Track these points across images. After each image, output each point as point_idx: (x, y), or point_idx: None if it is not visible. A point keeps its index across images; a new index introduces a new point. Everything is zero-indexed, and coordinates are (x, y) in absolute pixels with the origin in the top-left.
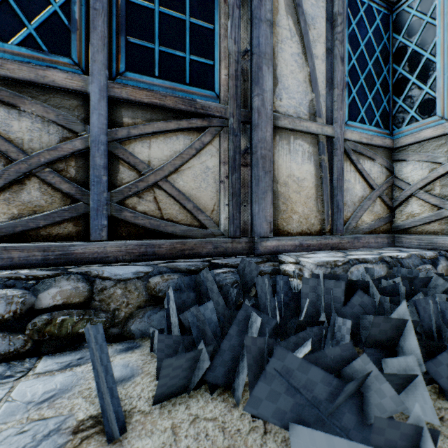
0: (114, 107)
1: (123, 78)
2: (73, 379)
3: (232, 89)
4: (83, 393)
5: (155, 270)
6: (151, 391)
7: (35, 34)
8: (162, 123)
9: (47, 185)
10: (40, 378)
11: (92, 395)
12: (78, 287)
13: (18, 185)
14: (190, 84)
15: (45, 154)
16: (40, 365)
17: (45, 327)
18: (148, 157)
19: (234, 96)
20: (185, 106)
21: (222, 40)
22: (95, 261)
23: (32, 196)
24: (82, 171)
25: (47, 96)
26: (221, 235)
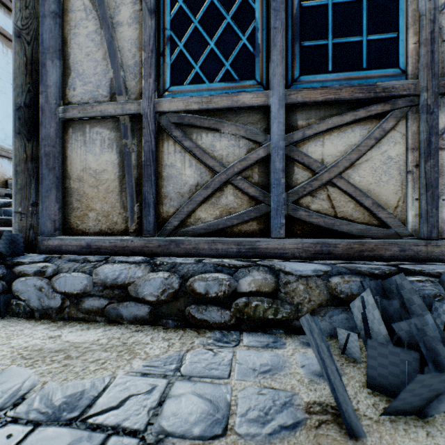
0: (289, 113)
1: (297, 83)
2: (278, 359)
3: (424, 57)
4: (295, 376)
5: (334, 270)
6: (367, 398)
7: (230, 69)
8: (336, 118)
9: (238, 191)
10: (251, 350)
11: (304, 380)
12: (266, 278)
13: (219, 192)
14: (366, 68)
15: (237, 165)
16: (245, 339)
17: (244, 308)
18: (320, 155)
19: (429, 64)
20: (363, 94)
21: (409, 4)
22: (275, 256)
23: (228, 200)
24: (263, 176)
25: (238, 117)
26: (408, 236)
